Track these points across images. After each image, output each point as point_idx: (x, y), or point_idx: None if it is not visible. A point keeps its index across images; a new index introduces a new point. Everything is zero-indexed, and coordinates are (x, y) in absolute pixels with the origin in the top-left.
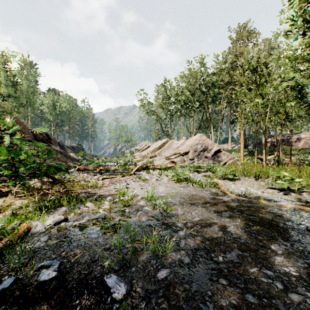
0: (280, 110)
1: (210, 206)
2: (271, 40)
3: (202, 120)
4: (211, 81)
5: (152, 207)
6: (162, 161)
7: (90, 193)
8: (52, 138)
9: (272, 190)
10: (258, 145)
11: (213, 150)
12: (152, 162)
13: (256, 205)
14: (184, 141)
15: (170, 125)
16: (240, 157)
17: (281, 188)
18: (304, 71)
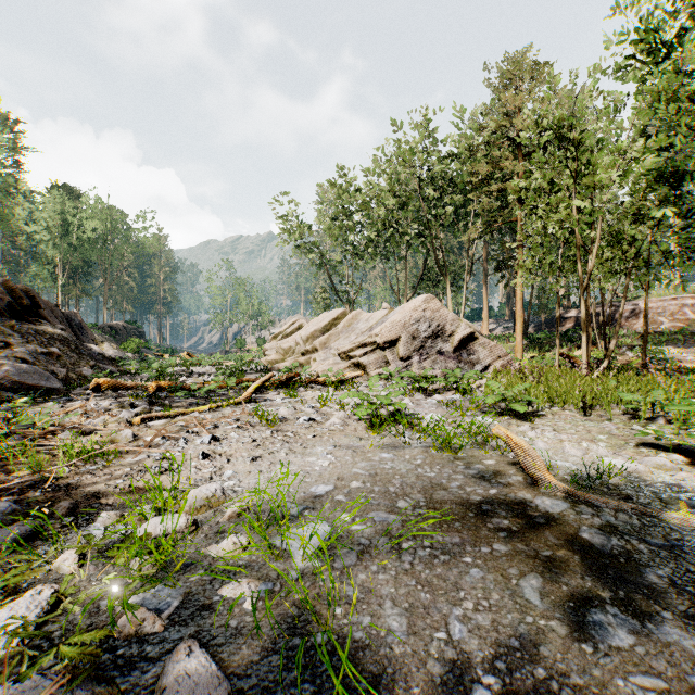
0: (632, 231)
1: (512, 558)
2: (573, 93)
3: (425, 268)
4: (447, 177)
5: (267, 579)
6: (331, 362)
7: (55, 488)
8: (46, 304)
9: (663, 454)
10: (547, 325)
11: (458, 336)
12: (306, 367)
13: (681, 541)
14: (386, 314)
15: (352, 278)
16: (516, 353)
17: (684, 446)
18: (694, 132)
